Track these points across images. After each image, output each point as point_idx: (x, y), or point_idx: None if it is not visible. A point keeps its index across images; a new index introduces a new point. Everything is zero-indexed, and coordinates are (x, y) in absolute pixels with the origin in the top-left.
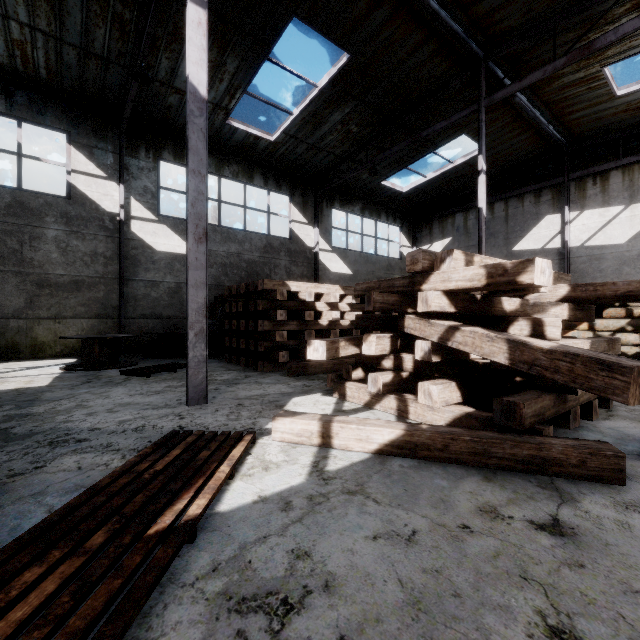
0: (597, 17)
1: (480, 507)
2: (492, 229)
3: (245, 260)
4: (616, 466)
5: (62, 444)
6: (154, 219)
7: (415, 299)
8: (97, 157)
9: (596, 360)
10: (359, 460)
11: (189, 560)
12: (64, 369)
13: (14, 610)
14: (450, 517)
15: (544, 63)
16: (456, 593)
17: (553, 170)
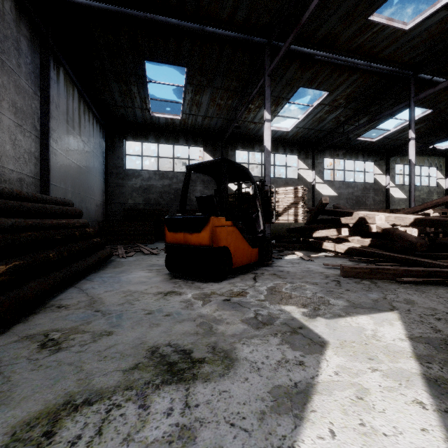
0: None
1: None
2: None
3: (354, 195)
4: None
5: None
6: (322, 182)
7: None
8: (305, 162)
9: None
10: None
11: None
12: None
13: None
14: None
15: None
16: None
17: None
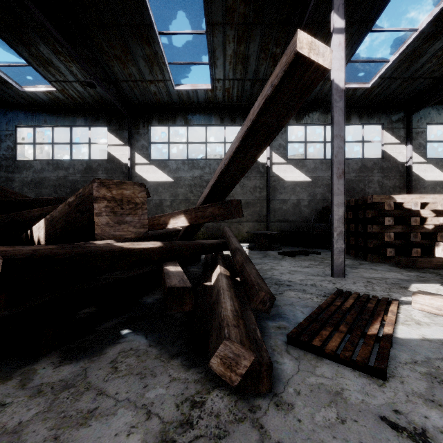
0: None
1: None
2: None
3: None
4: None
5: (281, 285)
6: (284, 162)
7: None
8: None
9: None
10: None
11: (395, 353)
12: (248, 249)
13: (330, 342)
14: None
15: None
16: None
17: None
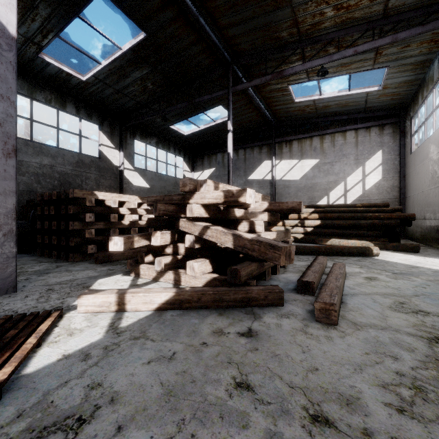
0: (285, 58)
1: (214, 331)
2: (237, 165)
3: (58, 171)
4: (280, 297)
5: None
6: None
7: (186, 208)
8: None
9: (269, 244)
10: (144, 316)
11: None
12: None
13: None
14: (196, 340)
15: (262, 75)
16: (193, 380)
17: (268, 135)
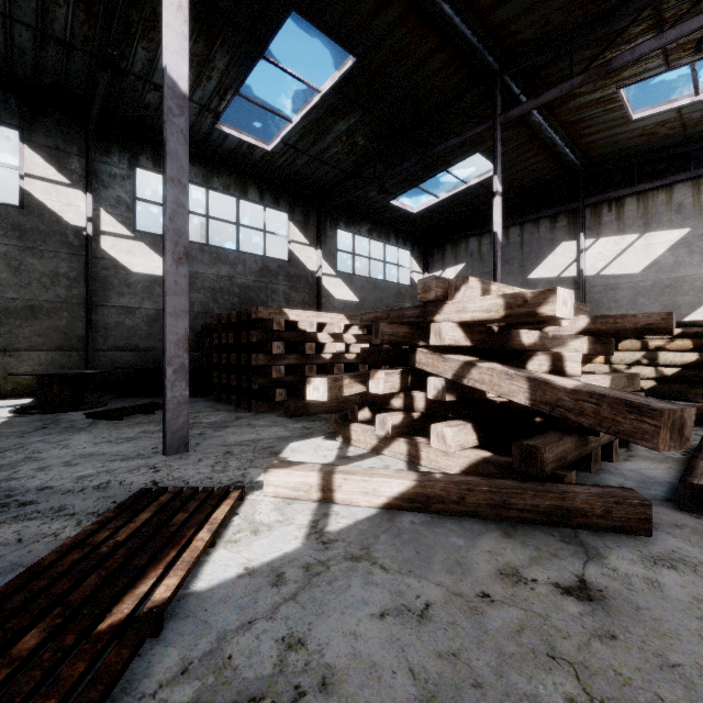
0: (614, 35)
1: (500, 570)
2: (507, 255)
3: (238, 284)
4: (642, 515)
5: None
6: (129, 235)
7: (427, 331)
8: (58, 160)
9: (624, 401)
10: (365, 517)
11: (152, 660)
12: (14, 412)
13: None
14: (468, 584)
15: (561, 81)
16: (477, 682)
17: (569, 195)
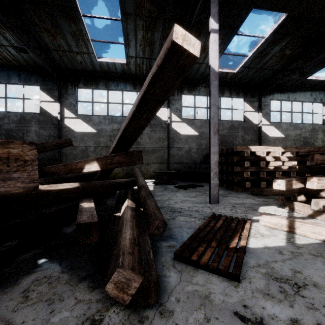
0: None
1: None
2: None
3: (220, 135)
4: None
5: (174, 212)
6: (180, 121)
7: None
8: None
9: None
10: (314, 242)
11: (247, 260)
12: (154, 184)
13: (204, 256)
14: None
15: None
16: None
17: None
